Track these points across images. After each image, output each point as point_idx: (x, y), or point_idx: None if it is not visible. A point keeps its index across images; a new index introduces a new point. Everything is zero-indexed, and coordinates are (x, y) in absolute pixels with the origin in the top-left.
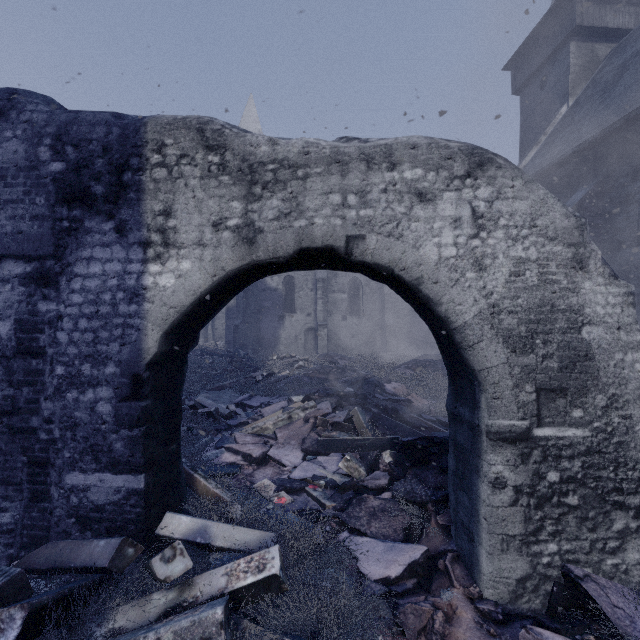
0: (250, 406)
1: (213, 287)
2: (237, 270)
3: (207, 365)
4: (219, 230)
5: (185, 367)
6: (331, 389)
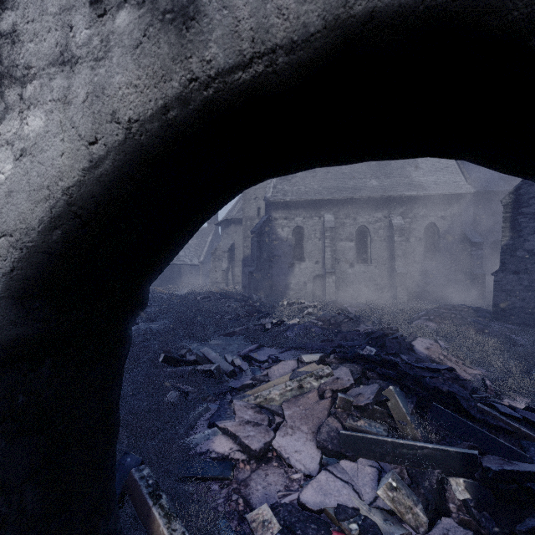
0: (257, 360)
1: (107, 181)
2: (159, 126)
3: (223, 309)
4: (106, 10)
5: (122, 348)
6: (346, 345)
